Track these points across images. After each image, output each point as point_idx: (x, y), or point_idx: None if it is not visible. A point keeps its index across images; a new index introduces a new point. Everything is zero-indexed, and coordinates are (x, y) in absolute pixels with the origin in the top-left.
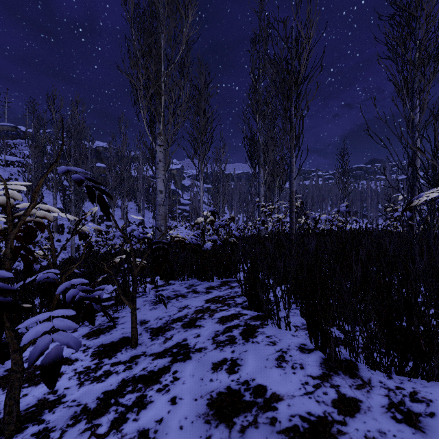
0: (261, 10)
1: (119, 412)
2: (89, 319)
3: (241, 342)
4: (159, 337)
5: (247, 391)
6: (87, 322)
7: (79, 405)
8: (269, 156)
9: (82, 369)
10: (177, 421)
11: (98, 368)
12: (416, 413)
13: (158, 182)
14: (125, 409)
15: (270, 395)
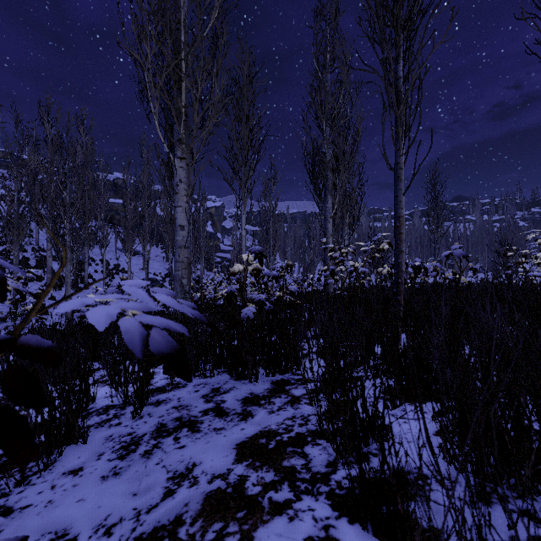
0: None
1: None
2: None
3: None
4: None
5: None
6: None
7: None
8: (340, 178)
9: None
10: None
11: None
12: None
13: (177, 213)
14: None
15: None
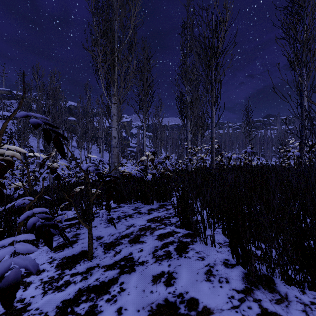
0: (188, 4)
1: None
2: (47, 243)
3: (176, 257)
4: (110, 251)
5: (182, 303)
6: (55, 237)
7: (40, 313)
8: (194, 111)
9: (47, 279)
10: None
11: (60, 278)
12: None
13: (112, 130)
14: None
15: (202, 308)
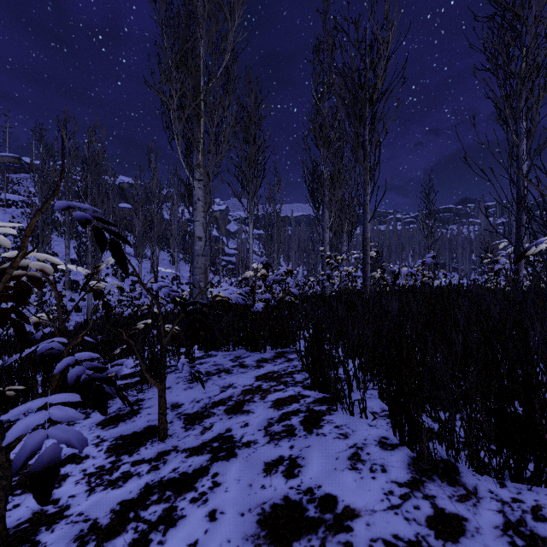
0: (326, 10)
1: (140, 531)
2: (99, 408)
3: (303, 434)
4: (195, 427)
5: (311, 503)
6: None
7: (86, 521)
8: (336, 194)
9: (94, 469)
10: (217, 545)
11: (114, 469)
12: (543, 537)
13: (196, 227)
14: (148, 527)
15: (342, 509)
